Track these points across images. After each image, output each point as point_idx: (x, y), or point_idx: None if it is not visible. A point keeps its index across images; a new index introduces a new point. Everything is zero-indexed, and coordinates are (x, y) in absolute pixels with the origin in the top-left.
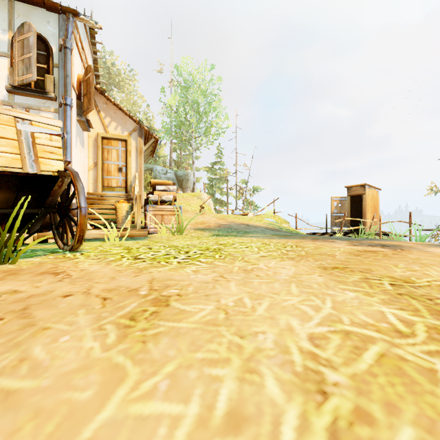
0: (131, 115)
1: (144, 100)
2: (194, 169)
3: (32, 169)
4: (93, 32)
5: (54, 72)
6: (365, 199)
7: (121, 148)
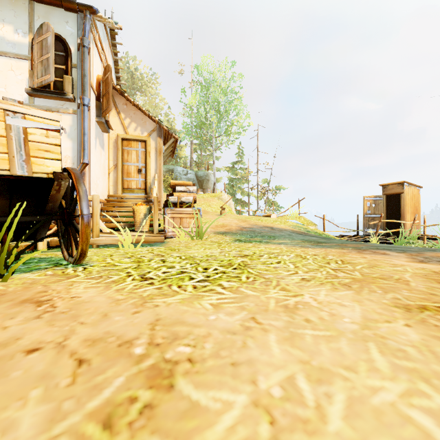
0: (150, 115)
1: (166, 102)
2: (214, 169)
3: (22, 171)
4: (114, 33)
5: (73, 73)
6: (404, 198)
7: (140, 149)
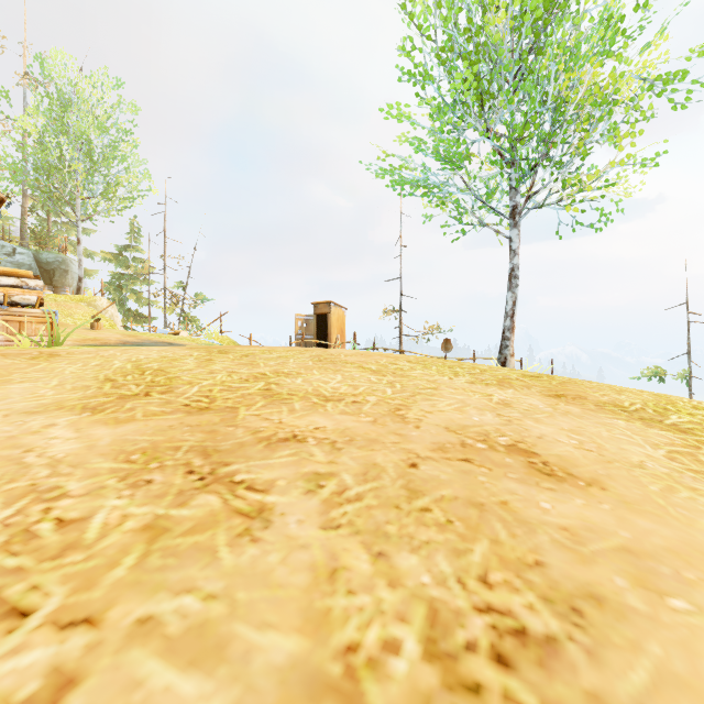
0: None
1: None
2: (80, 254)
3: None
4: None
5: None
6: (330, 318)
7: None
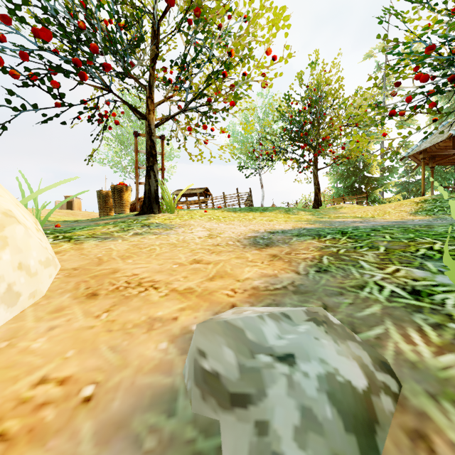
0: None
1: None
2: None
3: None
4: None
5: None
6: (74, 203)
7: None
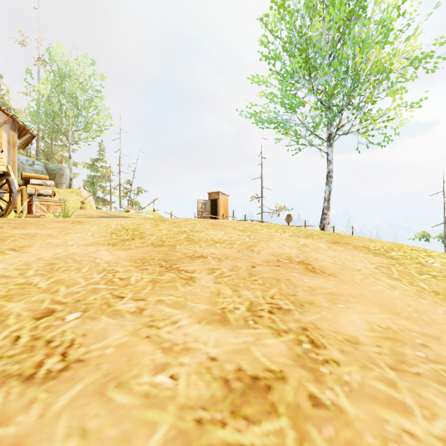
0: (3, 108)
1: None
2: (71, 164)
3: None
4: None
5: None
6: (219, 202)
7: None
